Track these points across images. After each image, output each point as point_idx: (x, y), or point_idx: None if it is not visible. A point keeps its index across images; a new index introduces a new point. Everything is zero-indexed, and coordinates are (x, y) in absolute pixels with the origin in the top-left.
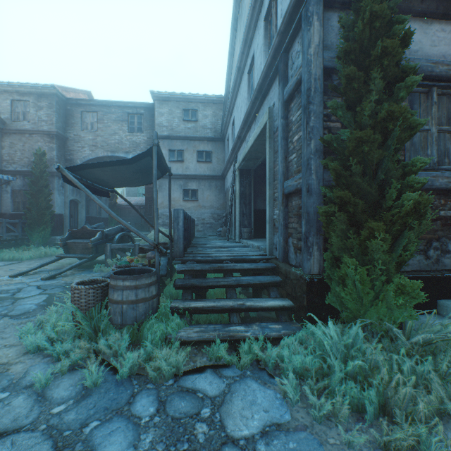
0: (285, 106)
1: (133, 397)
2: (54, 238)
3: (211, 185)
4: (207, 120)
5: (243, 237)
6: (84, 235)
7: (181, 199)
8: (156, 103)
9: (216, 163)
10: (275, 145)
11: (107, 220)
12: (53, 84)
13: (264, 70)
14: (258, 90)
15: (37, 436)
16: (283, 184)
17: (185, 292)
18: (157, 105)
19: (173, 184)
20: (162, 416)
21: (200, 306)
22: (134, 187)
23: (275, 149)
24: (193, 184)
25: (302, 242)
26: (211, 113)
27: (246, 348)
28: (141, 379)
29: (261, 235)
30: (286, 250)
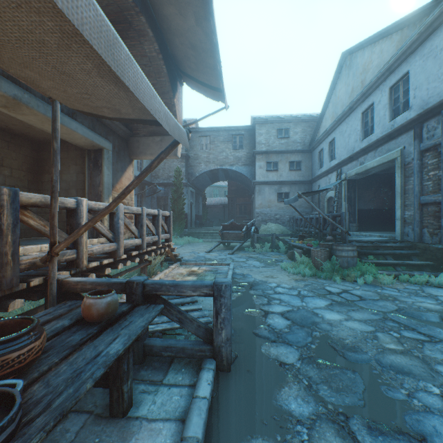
0: (420, 153)
1: (382, 287)
2: (184, 230)
3: (300, 189)
4: (297, 136)
5: (351, 230)
6: (233, 228)
7: (276, 201)
8: (256, 126)
9: (304, 170)
10: (406, 173)
11: (201, 217)
12: (185, 120)
13: (398, 127)
14: (387, 135)
15: (362, 291)
16: (419, 198)
17: (363, 257)
18: (257, 127)
19: (269, 189)
20: (402, 291)
21: (380, 262)
22: (210, 189)
23: (405, 175)
24: (285, 189)
25: (441, 230)
26: (300, 130)
27: (418, 278)
28: (376, 284)
29: (361, 229)
30: (421, 235)
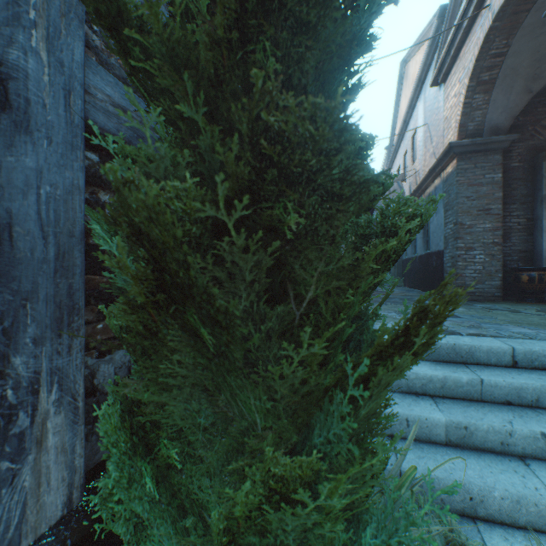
0: None
1: None
2: None
3: None
4: None
5: None
6: None
7: None
8: None
9: None
10: None
11: None
12: None
13: None
14: None
15: None
16: None
17: None
18: None
19: None
20: None
21: None
22: None
23: None
24: None
25: None
26: None
27: None
28: None
29: None
30: None
